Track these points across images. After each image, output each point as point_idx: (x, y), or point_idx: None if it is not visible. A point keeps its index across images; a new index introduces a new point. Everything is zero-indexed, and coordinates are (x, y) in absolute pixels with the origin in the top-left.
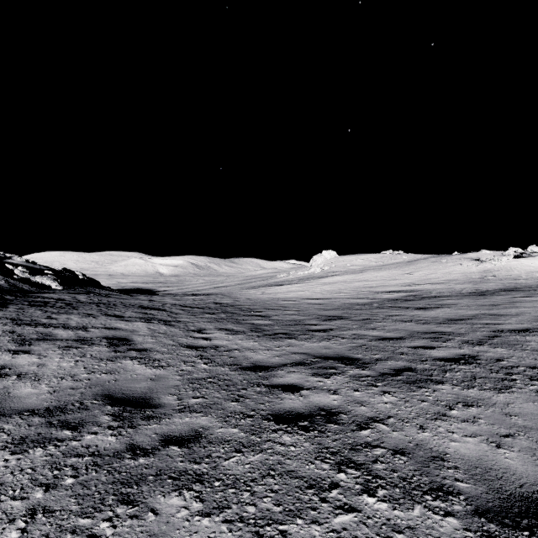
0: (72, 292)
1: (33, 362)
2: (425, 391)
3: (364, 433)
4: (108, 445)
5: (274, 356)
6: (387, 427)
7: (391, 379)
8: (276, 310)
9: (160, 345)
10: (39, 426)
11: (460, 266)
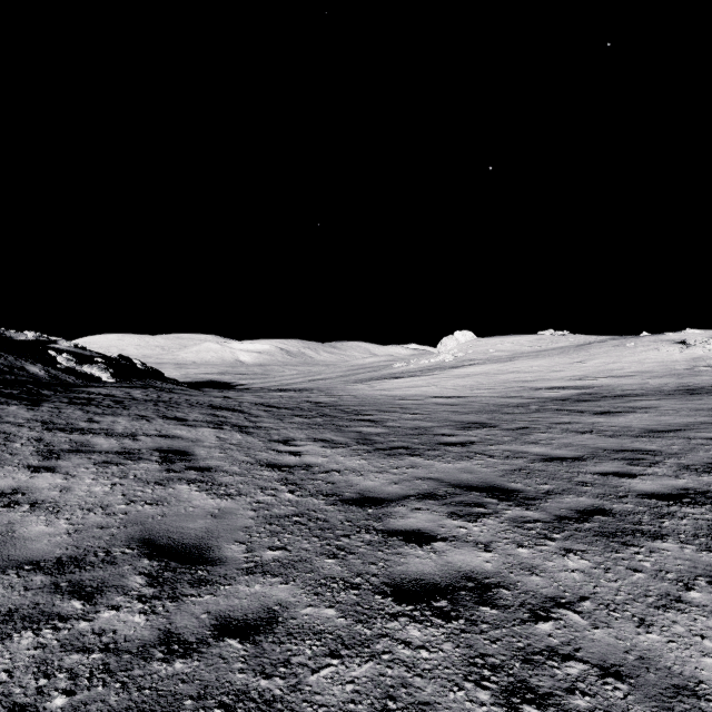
0: (127, 386)
1: (55, 485)
2: (636, 551)
3: (543, 628)
4: (131, 632)
5: (390, 482)
6: (582, 618)
7: (574, 528)
8: (393, 413)
9: (231, 461)
10: (40, 591)
11: (655, 352)
